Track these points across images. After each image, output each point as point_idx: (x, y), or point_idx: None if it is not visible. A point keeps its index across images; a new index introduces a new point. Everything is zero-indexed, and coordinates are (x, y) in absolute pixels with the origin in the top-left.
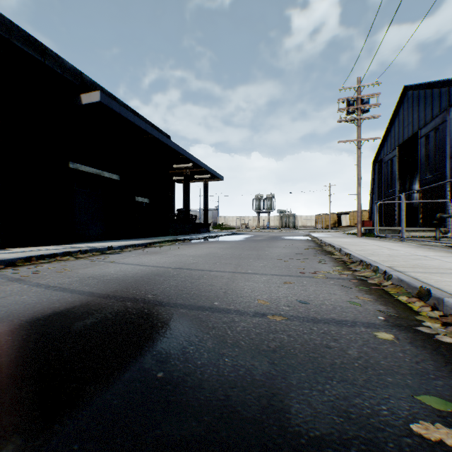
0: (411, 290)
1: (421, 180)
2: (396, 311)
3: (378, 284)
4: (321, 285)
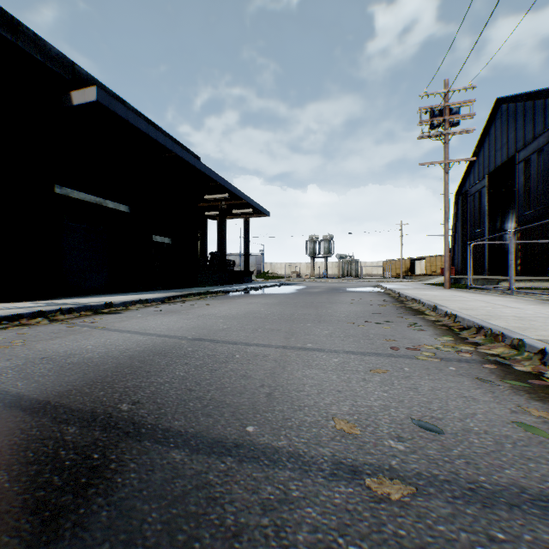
0: None
1: (519, 216)
2: None
3: (535, 374)
4: (438, 376)
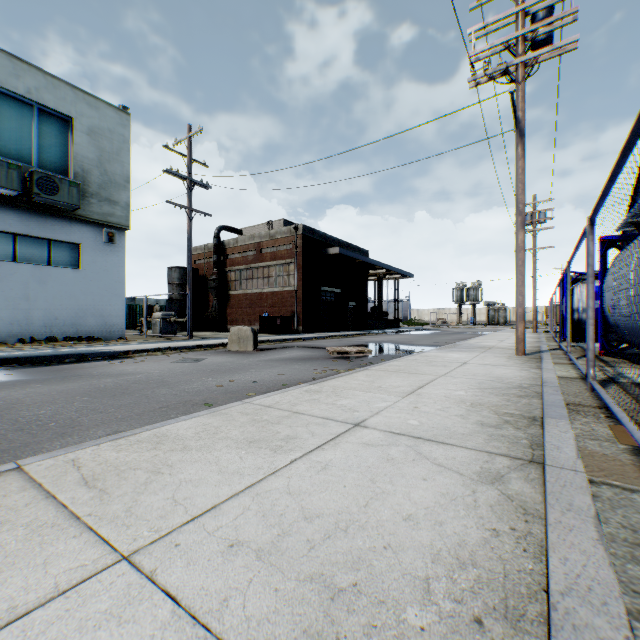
0: None
1: None
2: None
3: None
4: (442, 343)
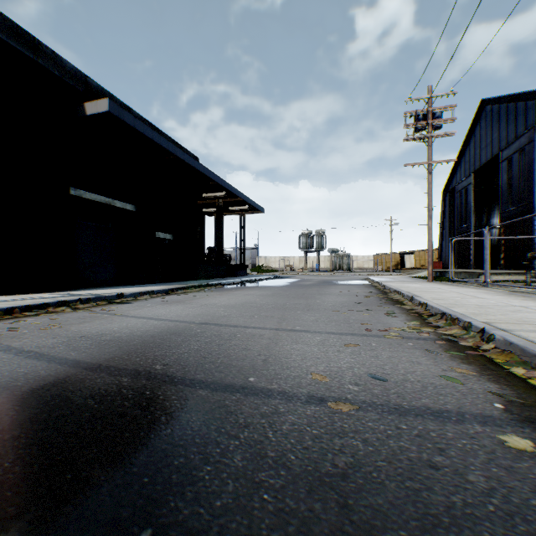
0: (528, 359)
1: (502, 213)
2: (516, 392)
3: (474, 348)
4: (397, 349)
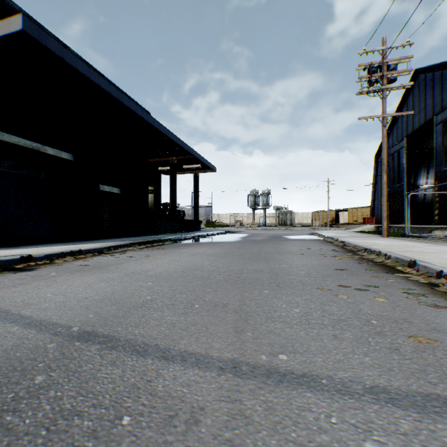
0: None
1: (437, 172)
2: None
3: None
4: None
